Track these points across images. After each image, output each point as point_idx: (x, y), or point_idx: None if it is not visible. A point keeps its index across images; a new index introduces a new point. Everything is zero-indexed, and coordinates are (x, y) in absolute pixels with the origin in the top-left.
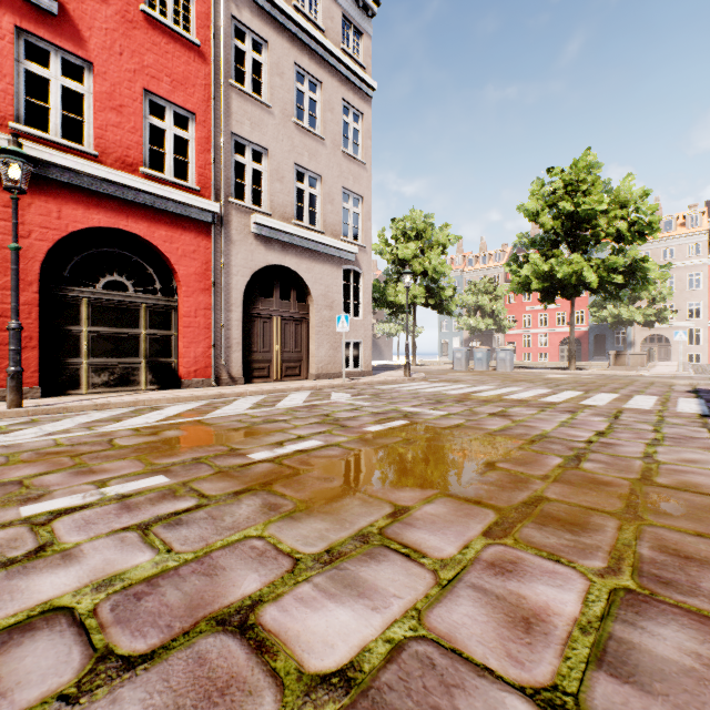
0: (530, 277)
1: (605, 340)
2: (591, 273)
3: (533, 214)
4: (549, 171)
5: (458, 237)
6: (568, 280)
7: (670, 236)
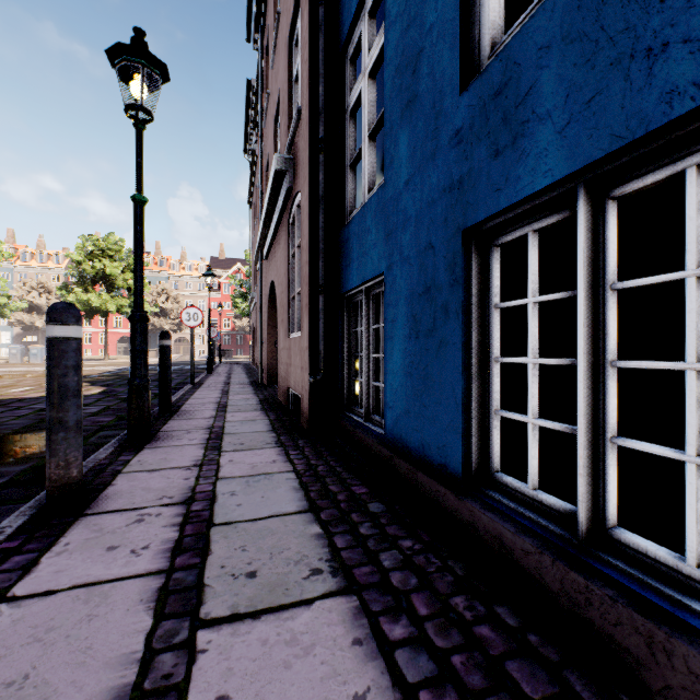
0: (76, 303)
1: (152, 339)
2: (114, 306)
3: (78, 261)
4: (91, 236)
5: (14, 255)
6: (101, 307)
7: (190, 275)
